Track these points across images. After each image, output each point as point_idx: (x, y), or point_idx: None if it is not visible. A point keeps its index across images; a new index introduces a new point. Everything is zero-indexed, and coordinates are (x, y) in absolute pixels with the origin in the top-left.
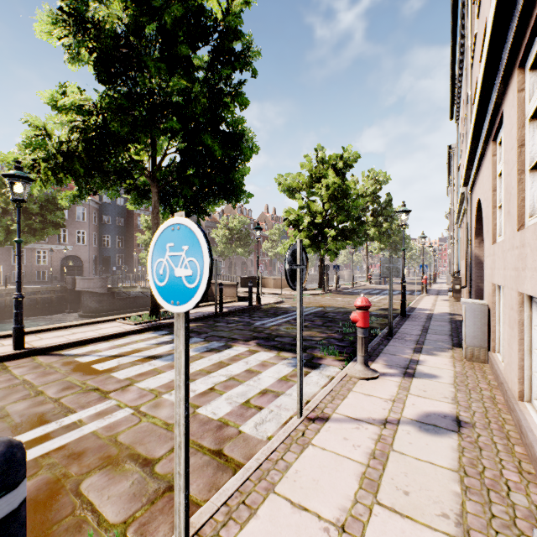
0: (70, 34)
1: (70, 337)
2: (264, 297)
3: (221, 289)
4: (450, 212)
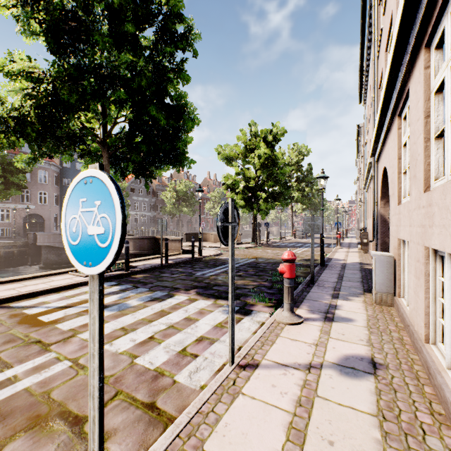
0: (18, 5)
1: (21, 290)
2: (206, 250)
3: (167, 244)
4: (358, 180)
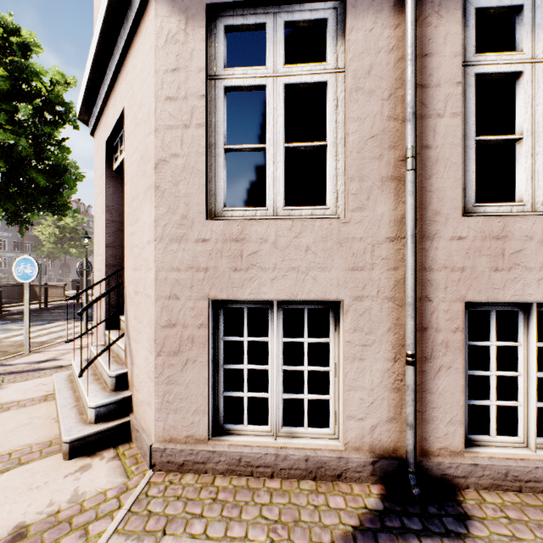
0: None
1: None
2: None
3: (47, 288)
4: None
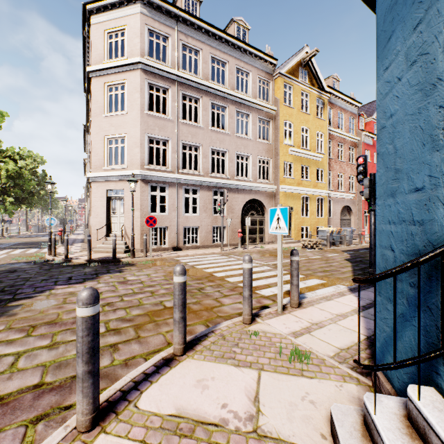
0: None
1: None
2: None
3: None
4: None
